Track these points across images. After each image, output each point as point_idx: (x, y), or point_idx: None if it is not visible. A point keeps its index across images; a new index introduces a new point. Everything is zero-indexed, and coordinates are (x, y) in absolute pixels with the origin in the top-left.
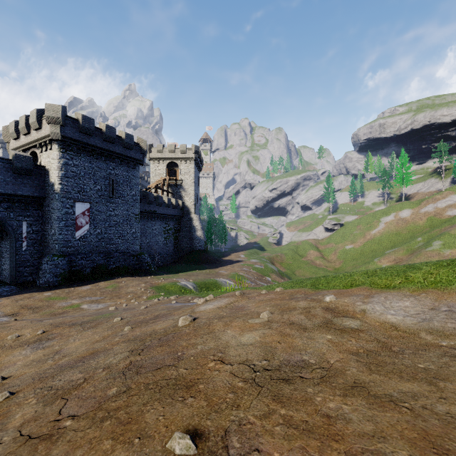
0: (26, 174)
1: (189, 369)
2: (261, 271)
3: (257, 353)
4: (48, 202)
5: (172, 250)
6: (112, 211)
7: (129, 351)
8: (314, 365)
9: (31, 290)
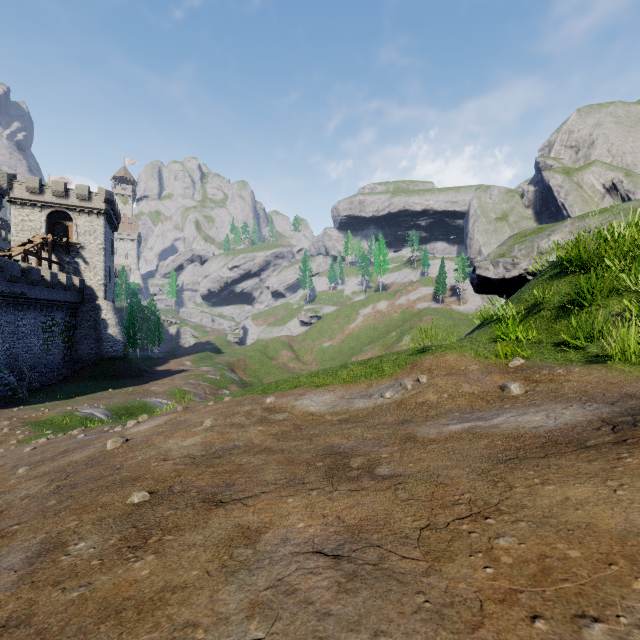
0: None
1: (133, 471)
2: (216, 383)
3: (198, 449)
4: None
5: (59, 360)
6: None
7: (47, 481)
8: (242, 446)
9: None
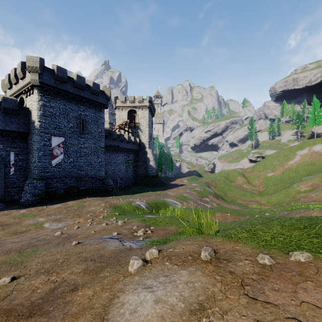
0: (13, 113)
1: None
2: (201, 193)
3: None
4: (30, 136)
5: (131, 176)
6: (83, 144)
7: None
8: None
9: (13, 207)
